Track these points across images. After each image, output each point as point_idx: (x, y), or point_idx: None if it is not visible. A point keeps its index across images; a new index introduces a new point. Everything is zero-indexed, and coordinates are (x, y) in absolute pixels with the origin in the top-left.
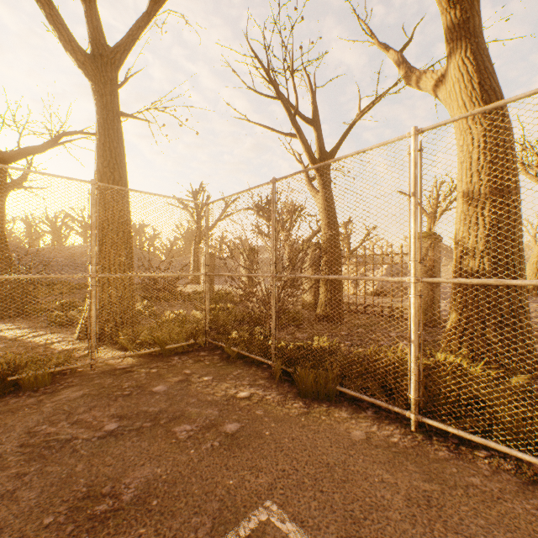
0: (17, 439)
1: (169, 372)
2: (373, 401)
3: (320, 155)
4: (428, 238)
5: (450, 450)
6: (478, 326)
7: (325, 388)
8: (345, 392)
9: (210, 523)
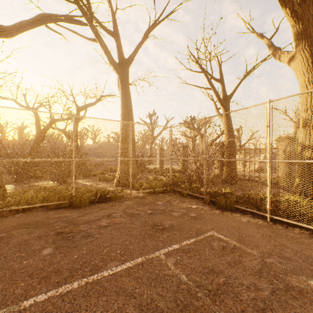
0: (122, 212)
1: (160, 198)
2: (251, 210)
3: (224, 97)
4: (286, 139)
5: (283, 227)
6: (310, 185)
7: (229, 206)
8: (238, 207)
9: (195, 233)
